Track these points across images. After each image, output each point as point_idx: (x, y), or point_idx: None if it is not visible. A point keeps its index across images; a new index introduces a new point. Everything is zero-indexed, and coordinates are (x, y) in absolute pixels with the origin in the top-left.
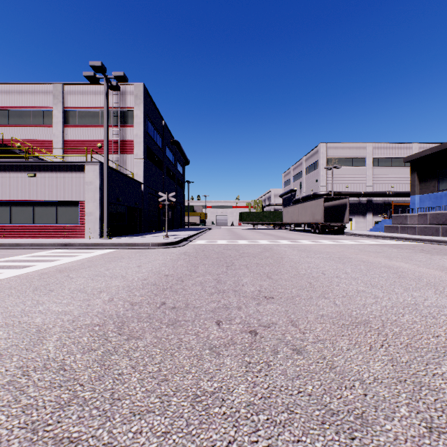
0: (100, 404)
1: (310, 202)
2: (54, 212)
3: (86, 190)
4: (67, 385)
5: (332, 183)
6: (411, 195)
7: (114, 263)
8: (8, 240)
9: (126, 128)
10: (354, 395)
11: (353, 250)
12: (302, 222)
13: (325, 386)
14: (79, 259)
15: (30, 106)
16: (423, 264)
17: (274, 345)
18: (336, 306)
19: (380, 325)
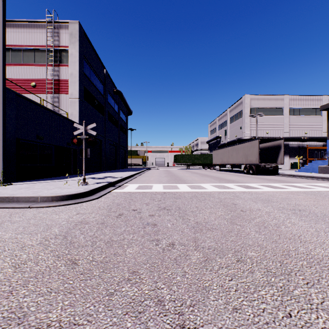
0: None
1: (242, 144)
2: None
3: None
4: None
5: (256, 129)
6: (328, 139)
7: None
8: None
9: (61, 68)
10: None
11: None
12: (233, 163)
13: None
14: None
15: None
16: None
17: None
18: None
19: None
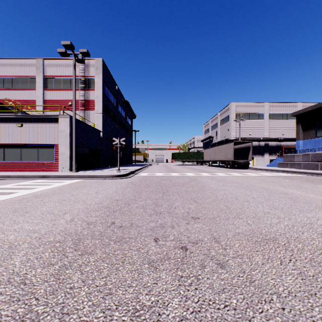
0: (51, 318)
1: (223, 145)
2: (36, 152)
3: (59, 136)
4: (24, 299)
5: (239, 131)
6: (297, 140)
7: (78, 190)
8: (2, 173)
9: (90, 91)
10: (273, 309)
11: (256, 180)
12: (217, 160)
13: (248, 300)
14: (52, 187)
15: (19, 75)
16: (310, 191)
17: (202, 260)
18: (248, 225)
19: (286, 242)
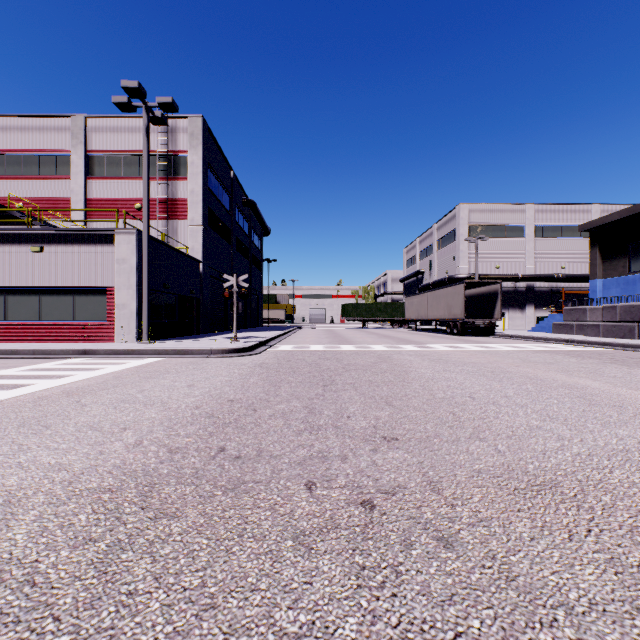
0: None
1: (445, 289)
2: (69, 304)
3: (116, 271)
4: (30, 618)
5: (476, 262)
6: (591, 280)
7: (154, 381)
8: (1, 345)
9: (178, 182)
10: None
11: (511, 360)
12: (432, 318)
13: (504, 621)
14: (101, 374)
15: (37, 149)
16: (621, 382)
17: (405, 530)
18: (499, 455)
19: (578, 490)
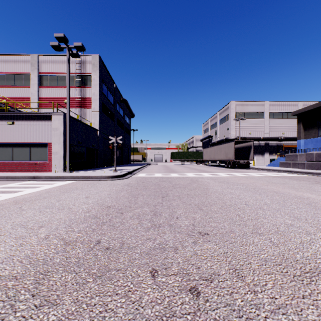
0: None
1: (224, 144)
2: (28, 152)
3: (53, 134)
4: None
5: (239, 130)
6: (298, 140)
7: (67, 194)
8: None
9: (86, 89)
10: None
11: (262, 181)
12: (217, 159)
13: None
14: (39, 190)
15: (13, 72)
16: None
17: (225, 318)
18: (275, 246)
19: None
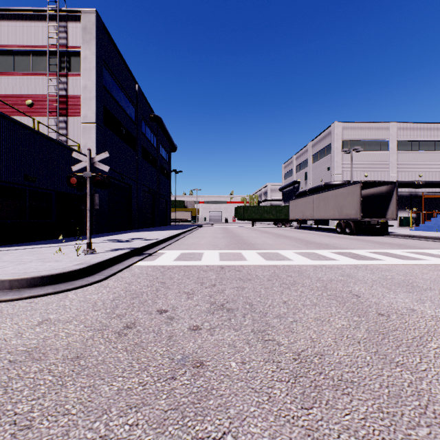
0: None
1: (334, 190)
2: None
3: None
4: None
5: (351, 169)
6: None
7: None
8: None
9: (70, 78)
10: None
11: None
12: (319, 218)
13: None
14: None
15: None
16: None
17: None
18: None
19: None
